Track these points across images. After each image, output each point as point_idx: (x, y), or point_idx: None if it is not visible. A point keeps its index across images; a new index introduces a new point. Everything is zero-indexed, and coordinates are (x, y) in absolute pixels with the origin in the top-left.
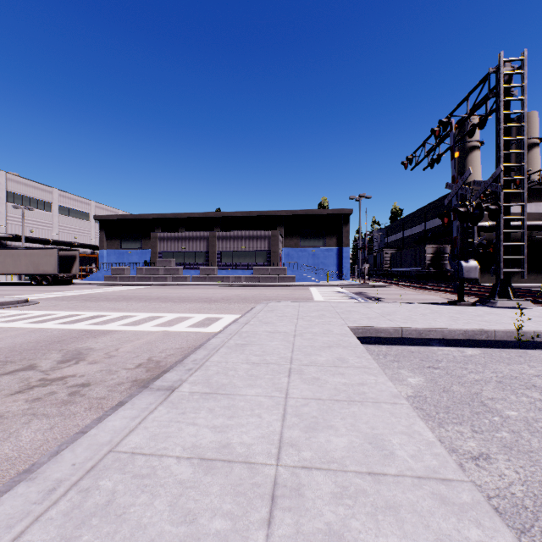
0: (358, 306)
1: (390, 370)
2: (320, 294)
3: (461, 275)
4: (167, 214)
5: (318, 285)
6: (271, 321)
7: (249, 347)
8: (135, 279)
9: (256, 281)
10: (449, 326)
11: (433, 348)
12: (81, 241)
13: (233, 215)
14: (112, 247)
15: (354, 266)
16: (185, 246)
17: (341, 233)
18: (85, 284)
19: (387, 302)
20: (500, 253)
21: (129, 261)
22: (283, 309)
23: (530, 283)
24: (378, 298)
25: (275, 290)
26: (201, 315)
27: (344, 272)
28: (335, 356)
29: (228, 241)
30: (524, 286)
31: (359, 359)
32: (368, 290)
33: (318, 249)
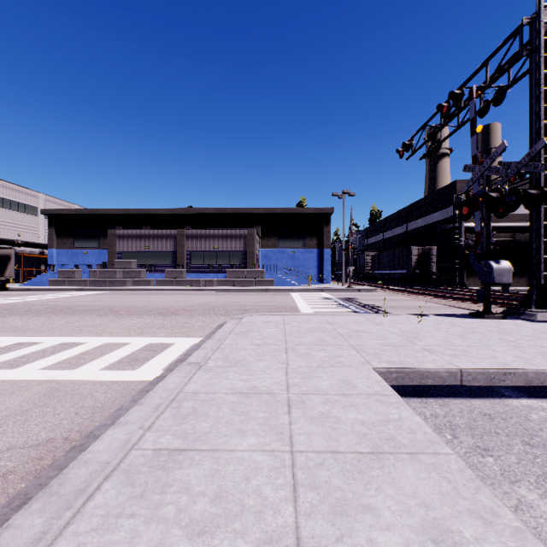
0: (363, 322)
1: (499, 490)
2: (304, 301)
3: (490, 280)
4: (129, 210)
5: (299, 290)
6: (244, 358)
7: (183, 471)
8: (88, 284)
9: (230, 285)
10: (530, 363)
11: (513, 403)
12: (27, 239)
13: (205, 212)
14: (63, 246)
15: (336, 268)
16: (149, 246)
17: (322, 233)
18: (21, 289)
19: (395, 314)
20: (539, 252)
21: (85, 262)
22: (262, 329)
23: (513, 286)
24: (374, 306)
25: (252, 295)
26: (142, 339)
27: (325, 275)
28: (420, 521)
29: (198, 240)
30: (511, 290)
31: (495, 537)
32: (356, 295)
33: (298, 250)
